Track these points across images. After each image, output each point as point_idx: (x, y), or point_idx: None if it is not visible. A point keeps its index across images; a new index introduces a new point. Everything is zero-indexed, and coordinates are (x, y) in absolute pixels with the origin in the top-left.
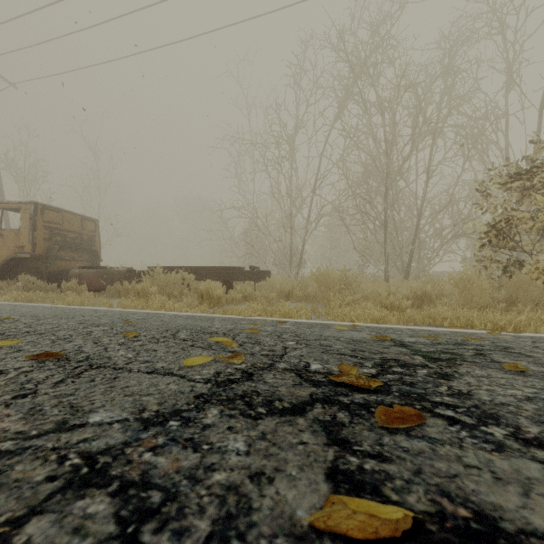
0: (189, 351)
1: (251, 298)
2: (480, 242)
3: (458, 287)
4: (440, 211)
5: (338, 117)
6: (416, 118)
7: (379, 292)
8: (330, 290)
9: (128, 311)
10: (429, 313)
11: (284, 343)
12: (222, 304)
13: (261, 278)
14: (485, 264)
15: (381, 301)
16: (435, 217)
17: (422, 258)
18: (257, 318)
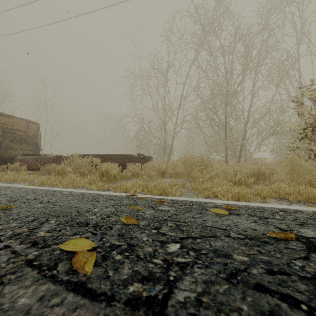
0: (3, 288)
1: (138, 175)
2: (295, 137)
3: (288, 168)
4: (261, 118)
5: (195, 60)
6: (247, 57)
7: (228, 171)
8: (193, 170)
9: (34, 189)
10: (275, 189)
11: (165, 250)
12: (117, 180)
13: (145, 161)
14: (296, 152)
15: (231, 178)
16: (258, 122)
17: (247, 149)
18: (138, 195)
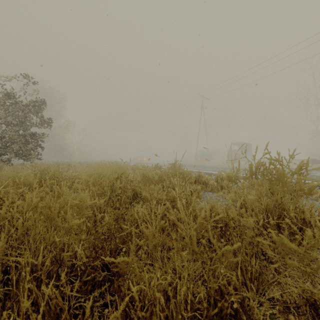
0: None
1: None
2: None
3: None
4: None
5: None
6: None
7: None
8: None
9: None
10: None
11: None
12: None
13: None
14: None
15: None
16: None
17: None
18: None
